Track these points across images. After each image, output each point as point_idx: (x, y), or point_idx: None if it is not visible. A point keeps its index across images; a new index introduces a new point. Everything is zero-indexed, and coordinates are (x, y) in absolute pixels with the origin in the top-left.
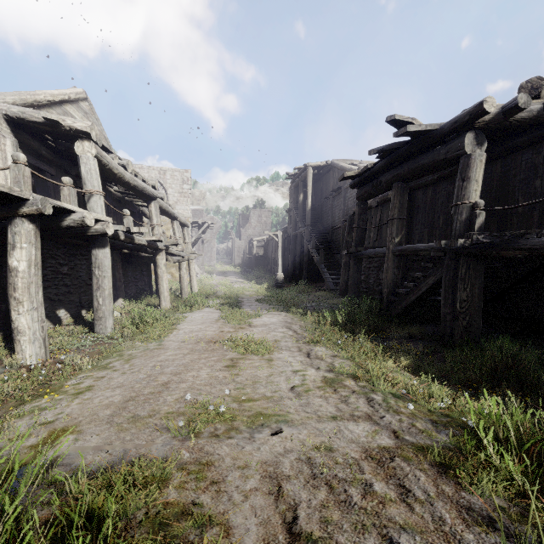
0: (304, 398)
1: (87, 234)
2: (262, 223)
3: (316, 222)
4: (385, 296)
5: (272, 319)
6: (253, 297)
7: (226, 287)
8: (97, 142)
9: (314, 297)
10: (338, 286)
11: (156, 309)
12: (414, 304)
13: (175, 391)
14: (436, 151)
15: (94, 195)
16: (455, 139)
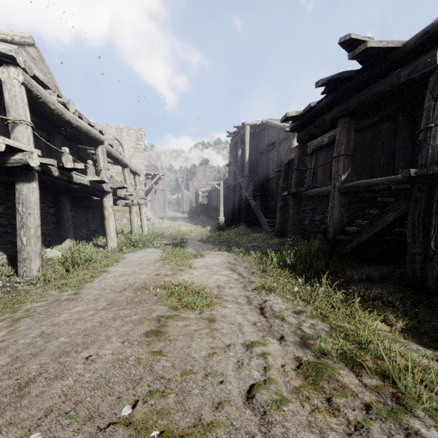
0: (281, 435)
1: (6, 165)
2: (206, 177)
3: (253, 174)
4: (330, 235)
5: (214, 259)
6: (197, 237)
7: (173, 229)
8: (26, 70)
9: (252, 237)
10: (273, 229)
11: (103, 249)
12: (365, 243)
13: (24, 410)
14: (395, 75)
15: (19, 124)
16: (421, 56)
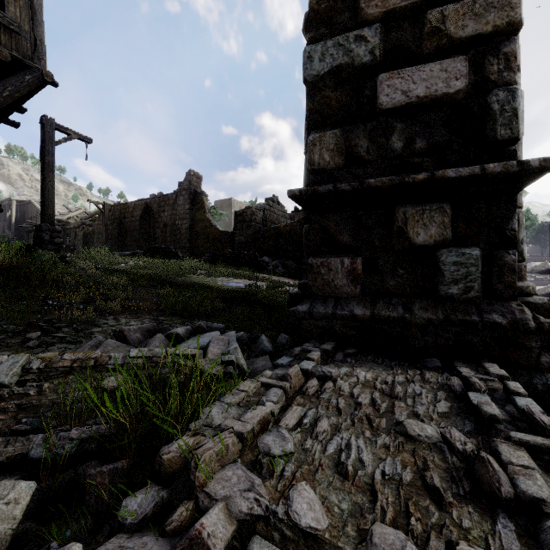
0: None
1: None
2: None
3: (20, 230)
4: None
5: None
6: None
7: None
8: None
9: None
10: None
11: None
12: None
13: None
14: None
15: None
16: None
